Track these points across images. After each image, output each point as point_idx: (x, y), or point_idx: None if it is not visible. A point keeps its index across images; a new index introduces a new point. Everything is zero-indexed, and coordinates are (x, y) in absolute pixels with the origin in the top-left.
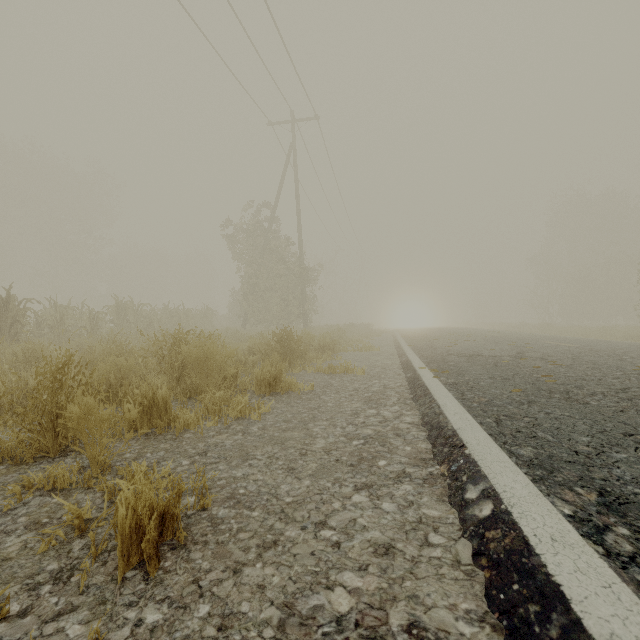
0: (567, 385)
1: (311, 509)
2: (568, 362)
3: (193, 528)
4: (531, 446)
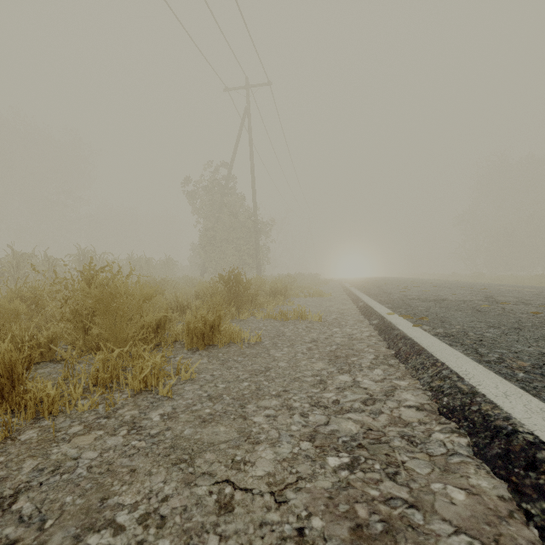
0: None
1: None
2: None
3: None
4: None
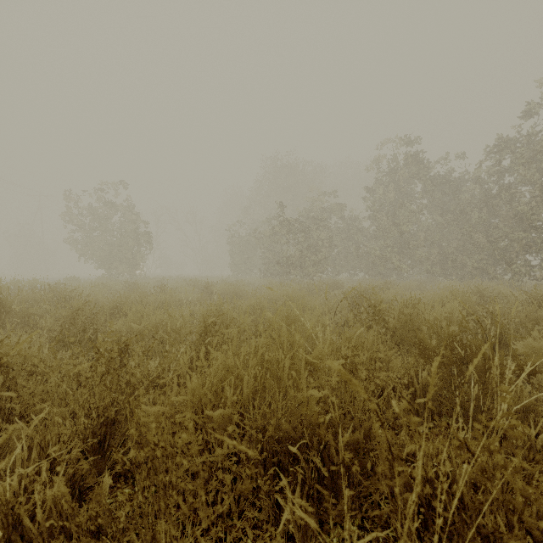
0: None
1: None
2: None
3: None
4: None
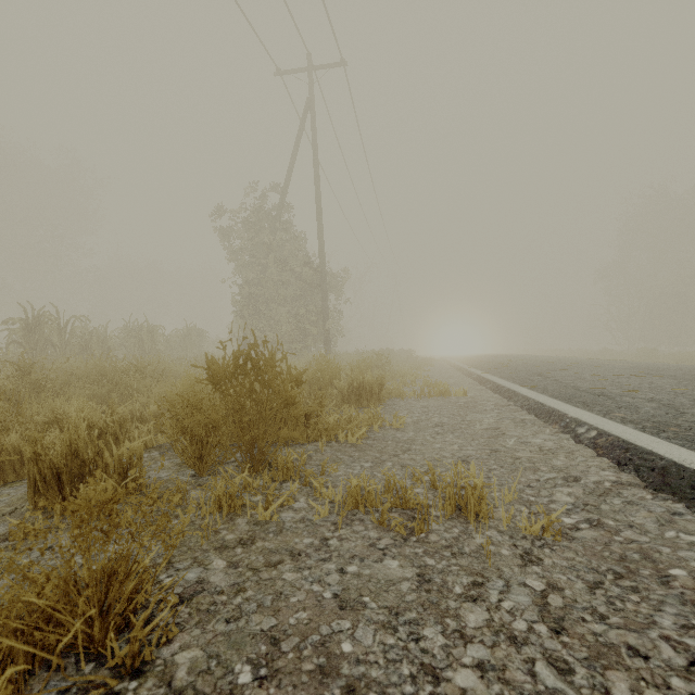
0: None
1: None
2: None
3: None
4: None
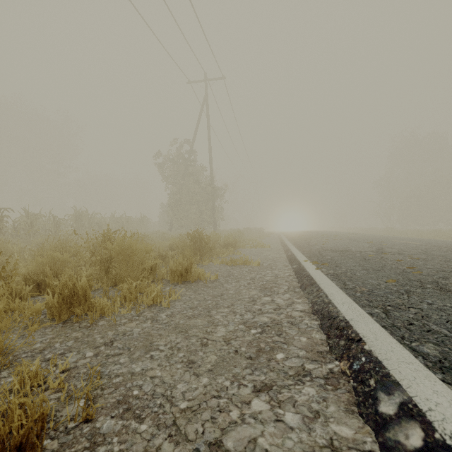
0: (433, 276)
1: (206, 420)
2: (422, 256)
3: (66, 451)
4: (432, 342)
